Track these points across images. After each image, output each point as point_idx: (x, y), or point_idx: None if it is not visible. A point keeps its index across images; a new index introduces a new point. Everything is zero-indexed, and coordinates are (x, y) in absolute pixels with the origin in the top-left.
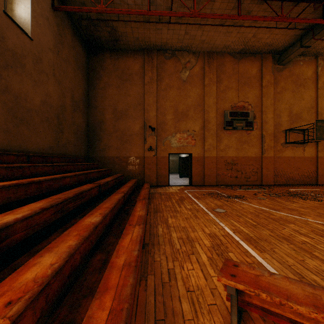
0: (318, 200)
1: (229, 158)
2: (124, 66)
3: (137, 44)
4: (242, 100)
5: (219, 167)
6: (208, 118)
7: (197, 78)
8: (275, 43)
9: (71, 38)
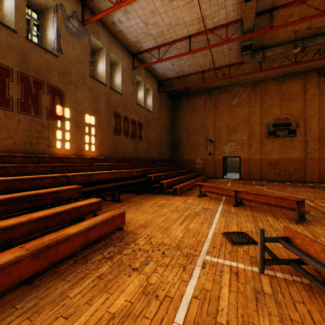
0: (321, 189)
1: (272, 159)
2: (193, 103)
3: (200, 89)
4: (285, 113)
5: (263, 166)
6: (253, 130)
7: (244, 102)
8: (312, 65)
9: (165, 99)
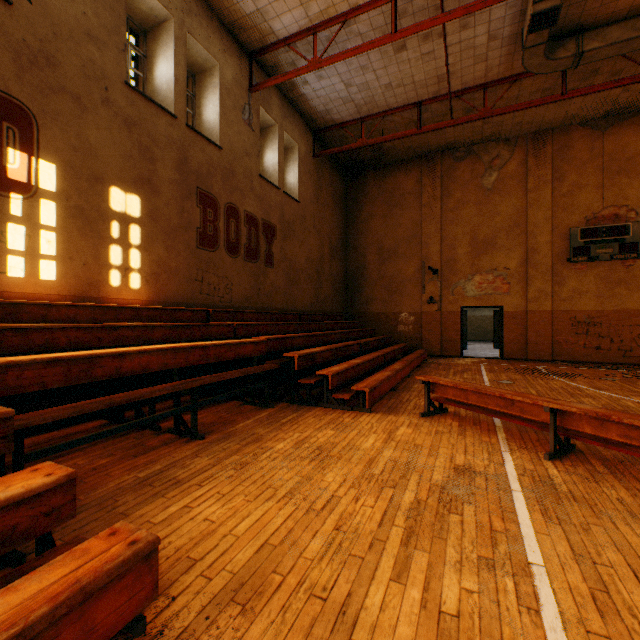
0: None
1: (581, 313)
2: (392, 185)
3: (410, 153)
4: (612, 205)
5: (559, 329)
6: (534, 245)
7: (513, 180)
8: None
9: (328, 175)
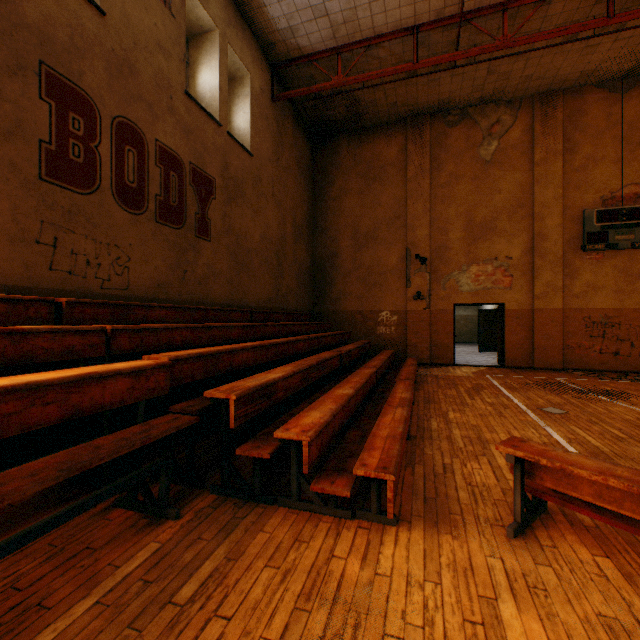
0: None
1: (596, 311)
2: (370, 154)
3: (393, 113)
4: (633, 183)
5: (571, 331)
6: (541, 229)
7: (516, 151)
8: None
9: (292, 132)
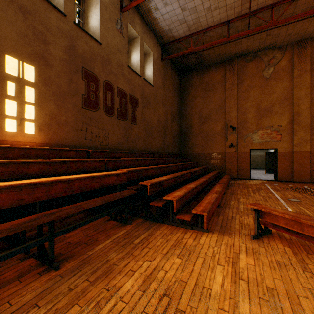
0: None
1: None
2: (207, 79)
3: (218, 58)
4: None
5: None
6: (298, 110)
7: (283, 71)
8: None
9: (170, 72)
